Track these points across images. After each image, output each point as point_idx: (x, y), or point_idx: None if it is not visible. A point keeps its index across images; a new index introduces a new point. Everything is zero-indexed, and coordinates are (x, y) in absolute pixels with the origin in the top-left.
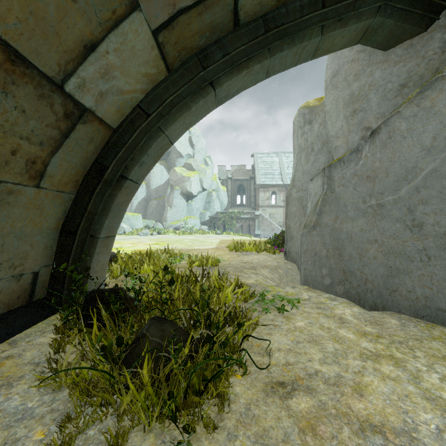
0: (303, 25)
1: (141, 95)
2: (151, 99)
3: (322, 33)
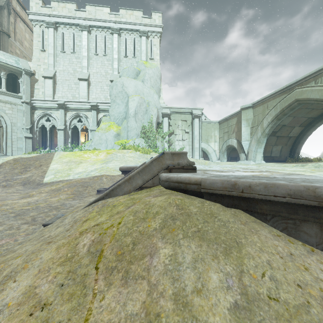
0: None
1: (300, 131)
2: (302, 131)
3: None
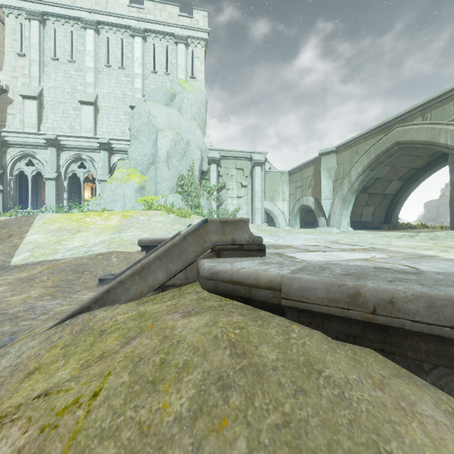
0: (438, 162)
1: (399, 186)
2: (401, 187)
3: (445, 162)
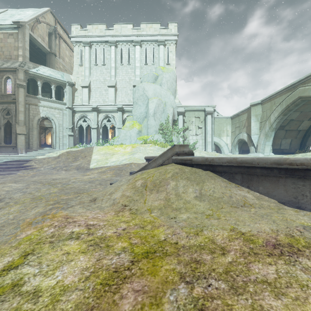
0: None
1: (310, 124)
2: None
3: None
